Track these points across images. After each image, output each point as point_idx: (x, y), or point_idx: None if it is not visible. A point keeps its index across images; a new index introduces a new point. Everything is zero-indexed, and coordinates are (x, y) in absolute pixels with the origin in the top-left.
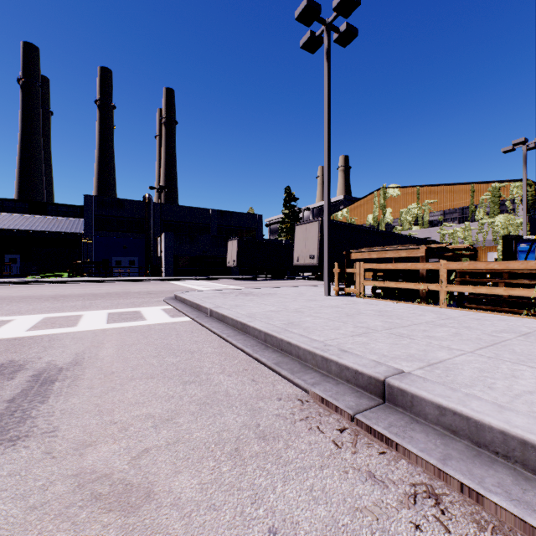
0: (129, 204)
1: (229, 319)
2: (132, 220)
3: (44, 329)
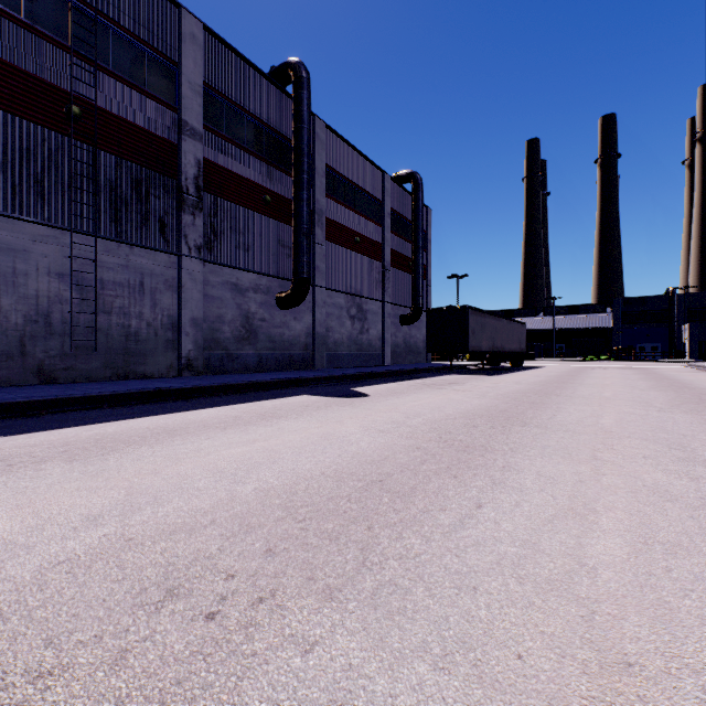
0: (651, 300)
1: (699, 366)
2: (654, 312)
3: (643, 367)
